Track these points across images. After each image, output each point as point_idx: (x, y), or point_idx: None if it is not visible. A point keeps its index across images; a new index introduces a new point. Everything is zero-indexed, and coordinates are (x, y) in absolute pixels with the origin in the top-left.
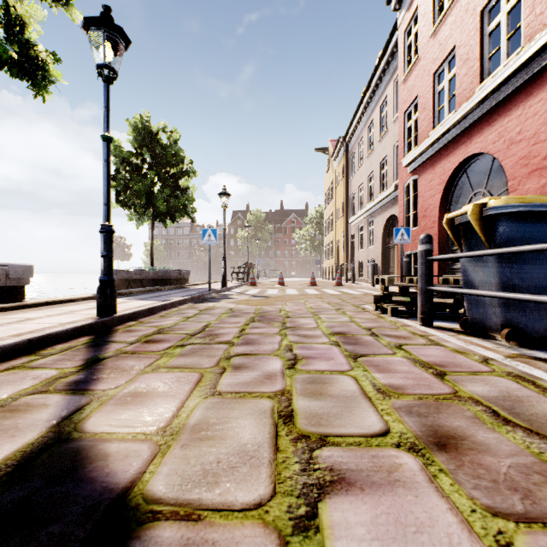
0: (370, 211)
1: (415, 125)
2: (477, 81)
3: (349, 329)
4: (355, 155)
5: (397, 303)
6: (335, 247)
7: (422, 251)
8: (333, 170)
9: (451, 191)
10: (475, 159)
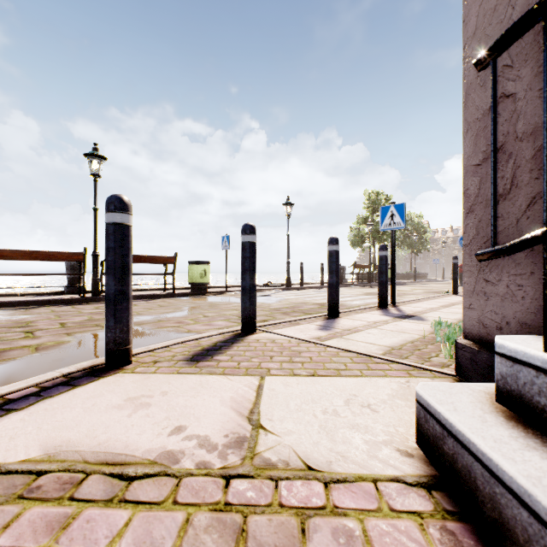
0: None
1: None
2: None
3: None
4: None
5: None
6: None
7: None
8: None
9: None
10: None
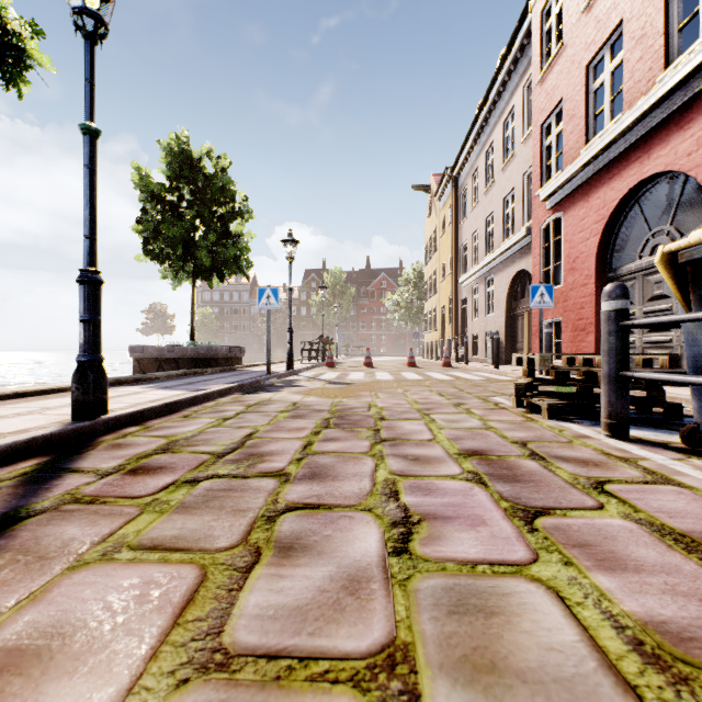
0: (489, 266)
1: (558, 141)
2: (659, 66)
3: (488, 444)
4: (468, 192)
5: (553, 397)
6: (439, 316)
7: (610, 312)
8: (437, 214)
9: (614, 232)
10: (654, 182)
